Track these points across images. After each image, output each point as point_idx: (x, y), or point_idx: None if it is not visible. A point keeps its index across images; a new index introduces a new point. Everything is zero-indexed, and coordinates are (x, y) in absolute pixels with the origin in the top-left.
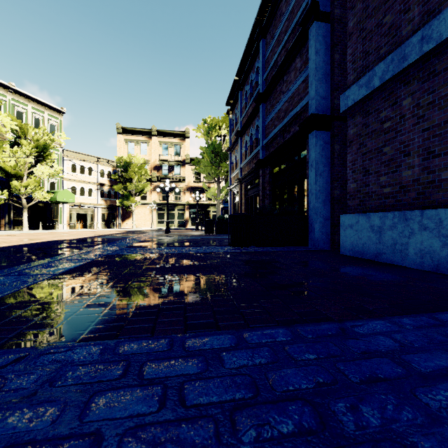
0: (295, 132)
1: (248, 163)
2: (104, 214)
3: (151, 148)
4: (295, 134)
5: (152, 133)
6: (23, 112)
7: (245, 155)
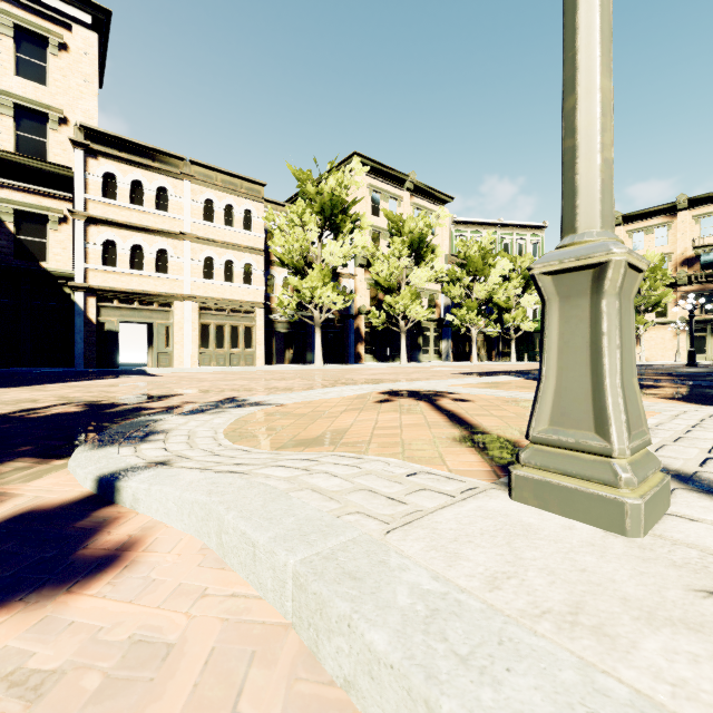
0: None
1: None
2: None
3: (675, 232)
4: None
5: (677, 207)
6: (508, 242)
7: None
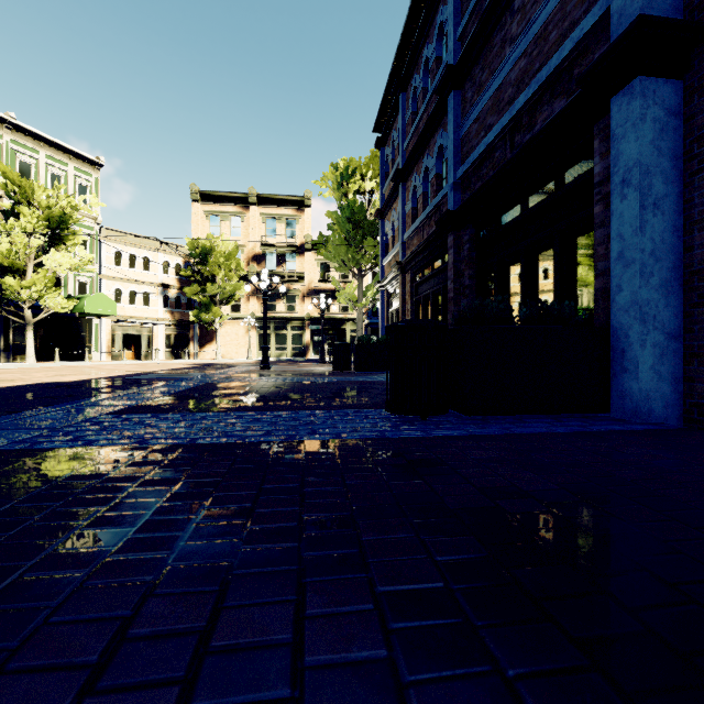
0: (557, 111)
1: (418, 230)
2: (170, 336)
3: (248, 225)
4: (559, 117)
5: (249, 200)
6: (31, 163)
7: (412, 216)
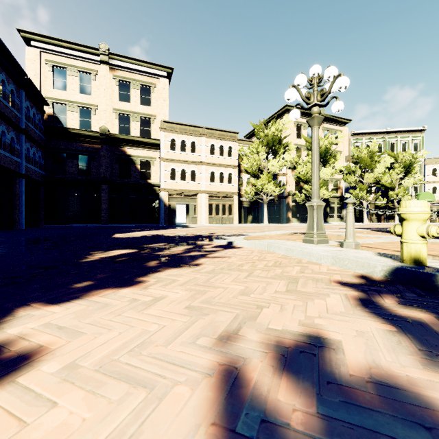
0: None
1: None
2: None
3: None
4: None
5: None
6: (394, 143)
7: None
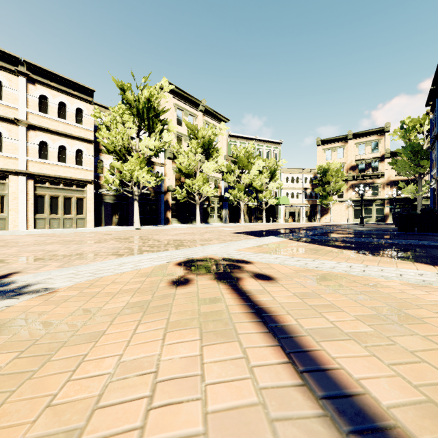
0: None
1: None
2: (307, 211)
3: (347, 151)
4: None
5: (347, 137)
6: (261, 151)
7: None
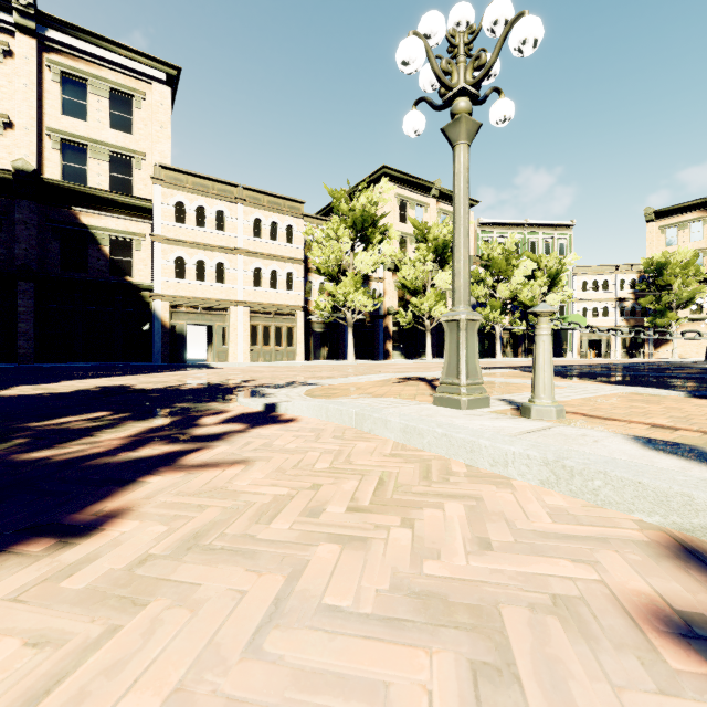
0: None
1: None
2: (625, 339)
3: None
4: None
5: None
6: (535, 242)
7: None
